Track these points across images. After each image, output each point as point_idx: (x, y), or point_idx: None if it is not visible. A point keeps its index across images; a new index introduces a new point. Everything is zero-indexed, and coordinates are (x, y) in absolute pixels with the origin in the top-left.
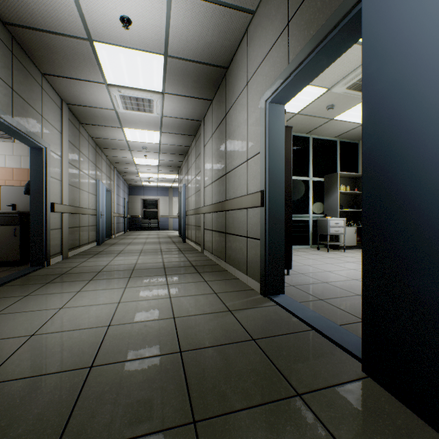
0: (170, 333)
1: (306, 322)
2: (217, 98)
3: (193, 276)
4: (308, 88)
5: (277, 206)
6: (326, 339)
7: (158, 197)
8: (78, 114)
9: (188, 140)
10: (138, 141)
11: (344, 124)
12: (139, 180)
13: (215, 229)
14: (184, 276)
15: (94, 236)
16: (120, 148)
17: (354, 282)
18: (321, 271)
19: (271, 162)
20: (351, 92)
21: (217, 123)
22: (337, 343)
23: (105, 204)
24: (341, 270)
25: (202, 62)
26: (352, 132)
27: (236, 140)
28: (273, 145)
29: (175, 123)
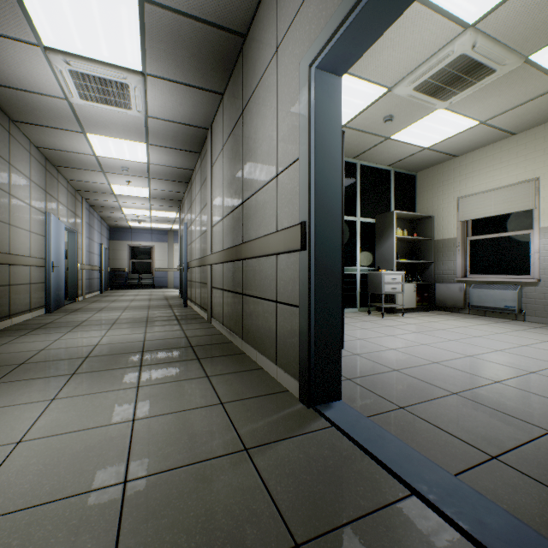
0: (100, 542)
1: (396, 475)
2: (230, 89)
3: (187, 367)
4: (362, 84)
5: (329, 250)
6: (449, 524)
7: (152, 243)
8: (3, 102)
9: (190, 159)
10: (114, 157)
11: (403, 147)
12: (124, 218)
13: (228, 288)
14: (172, 368)
15: (42, 300)
16: (87, 167)
17: (438, 368)
18: (384, 350)
19: (320, 172)
20: (419, 97)
21: (230, 128)
22: (479, 544)
23: (63, 251)
24: (410, 346)
25: (203, 20)
26: (410, 159)
27: (260, 146)
28: (322, 142)
29: (169, 129)
